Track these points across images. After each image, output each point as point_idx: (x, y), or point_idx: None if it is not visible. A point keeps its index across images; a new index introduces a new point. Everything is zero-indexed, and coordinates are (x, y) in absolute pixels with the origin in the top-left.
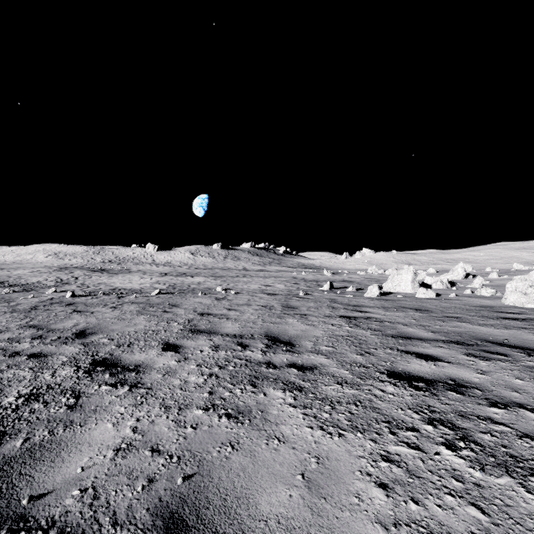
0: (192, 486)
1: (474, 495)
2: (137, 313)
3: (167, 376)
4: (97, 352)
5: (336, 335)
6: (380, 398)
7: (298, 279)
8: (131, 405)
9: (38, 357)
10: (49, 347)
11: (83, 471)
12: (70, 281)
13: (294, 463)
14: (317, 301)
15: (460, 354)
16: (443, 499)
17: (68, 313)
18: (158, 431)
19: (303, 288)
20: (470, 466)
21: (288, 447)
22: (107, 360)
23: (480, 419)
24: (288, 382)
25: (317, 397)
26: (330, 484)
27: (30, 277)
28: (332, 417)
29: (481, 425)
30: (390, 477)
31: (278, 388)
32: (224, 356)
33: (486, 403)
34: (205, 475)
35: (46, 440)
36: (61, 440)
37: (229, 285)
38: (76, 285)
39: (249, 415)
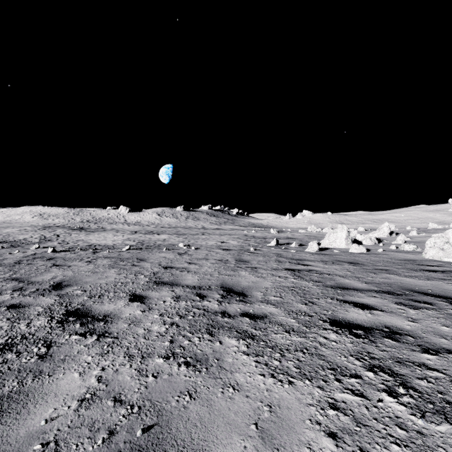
0: (151, 438)
1: (418, 443)
2: (109, 266)
3: (132, 326)
4: (70, 303)
5: (283, 286)
6: (324, 345)
7: (249, 236)
8: (98, 354)
9: (17, 308)
10: (28, 298)
11: (46, 423)
12: (52, 238)
13: (248, 412)
14: (265, 256)
15: (391, 303)
16: (390, 448)
17: (48, 267)
18: (121, 381)
19: (253, 244)
20: (411, 413)
21: (242, 396)
22: (79, 311)
23: (415, 365)
24: (241, 330)
25: (268, 345)
26: (283, 434)
27: (17, 235)
28: (282, 365)
29: (417, 371)
30: (339, 426)
31: (232, 336)
32: (184, 306)
33: (419, 349)
34: (164, 426)
35: (14, 390)
36: (29, 391)
37: (190, 242)
38: (57, 242)
39: (206, 364)
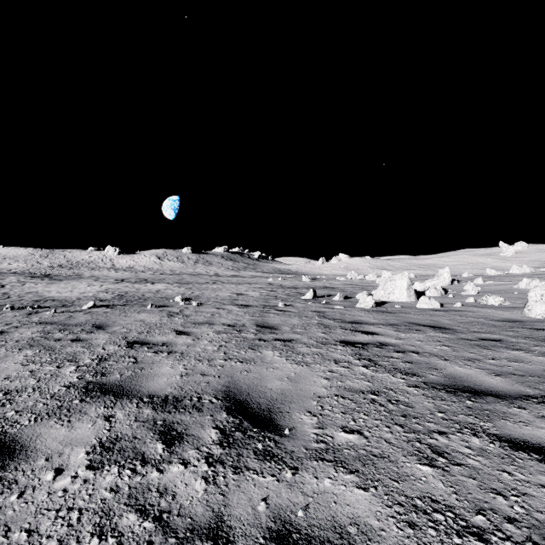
0: None
1: None
2: (24, 344)
3: None
4: None
5: (351, 388)
6: None
7: (275, 285)
8: None
9: None
10: None
11: None
12: None
13: None
14: (302, 316)
15: None
16: None
17: None
18: None
19: (281, 296)
20: None
21: None
22: None
23: None
24: None
25: None
26: None
27: None
28: None
29: None
30: None
31: None
32: (103, 498)
33: None
34: None
35: None
36: None
37: (194, 294)
38: None
39: None
